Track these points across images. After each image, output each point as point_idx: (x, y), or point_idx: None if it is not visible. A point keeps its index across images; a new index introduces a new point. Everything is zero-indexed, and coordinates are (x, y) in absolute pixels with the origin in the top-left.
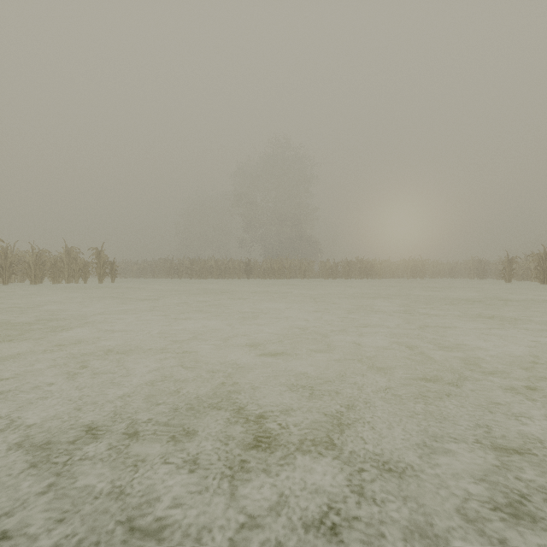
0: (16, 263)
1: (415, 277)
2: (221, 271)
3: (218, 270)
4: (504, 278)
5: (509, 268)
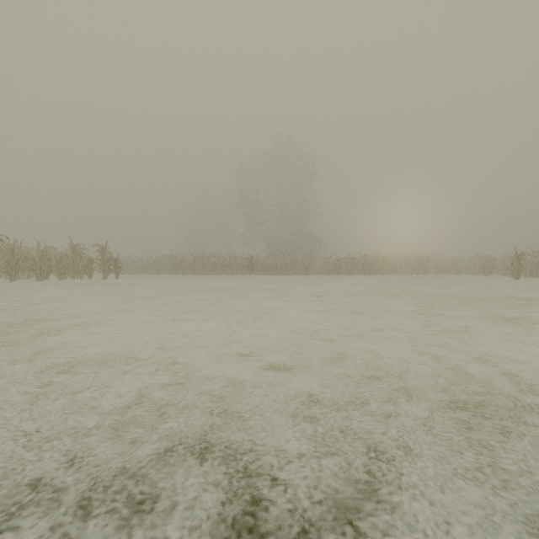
0: (23, 260)
1: (419, 273)
2: (224, 267)
3: (221, 266)
4: (512, 274)
5: (518, 265)
